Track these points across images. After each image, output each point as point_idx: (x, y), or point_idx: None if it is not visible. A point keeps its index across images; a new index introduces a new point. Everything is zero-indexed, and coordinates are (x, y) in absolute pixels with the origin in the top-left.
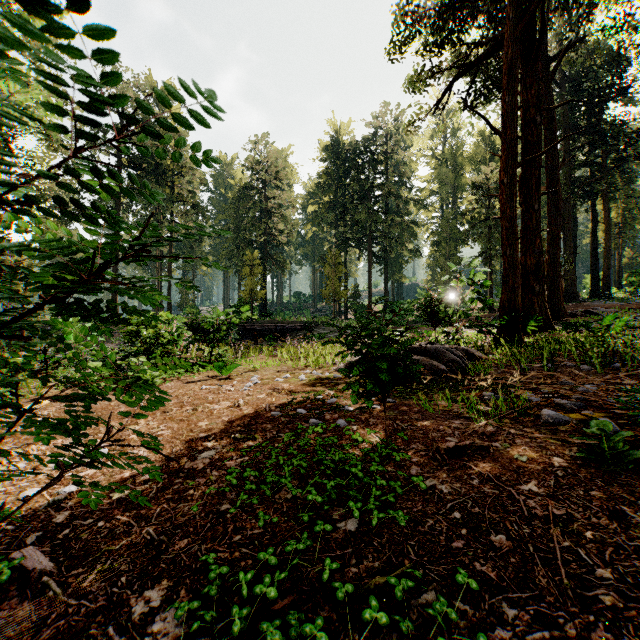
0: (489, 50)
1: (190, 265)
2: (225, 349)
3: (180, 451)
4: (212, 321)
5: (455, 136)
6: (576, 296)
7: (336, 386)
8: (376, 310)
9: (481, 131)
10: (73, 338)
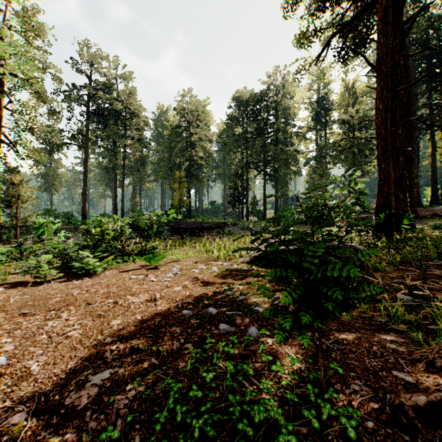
0: (360, 11)
1: (138, 182)
2: (157, 243)
3: (74, 368)
4: (147, 222)
5: (326, 88)
6: (420, 203)
7: (244, 279)
8: (269, 214)
9: (346, 84)
10: (46, 234)
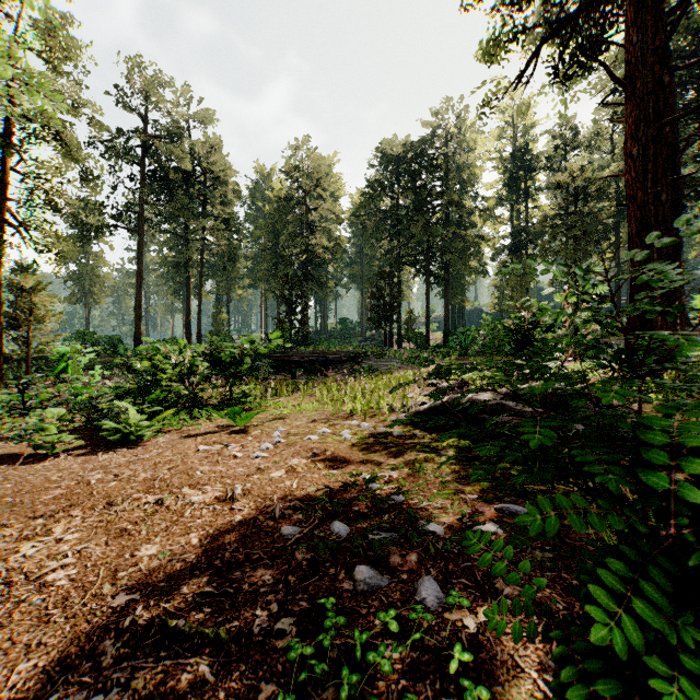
0: None
1: (224, 289)
2: (251, 386)
3: (22, 683)
4: (233, 351)
5: (528, 135)
6: (686, 320)
7: (400, 457)
8: (434, 338)
9: (560, 127)
10: (71, 372)
